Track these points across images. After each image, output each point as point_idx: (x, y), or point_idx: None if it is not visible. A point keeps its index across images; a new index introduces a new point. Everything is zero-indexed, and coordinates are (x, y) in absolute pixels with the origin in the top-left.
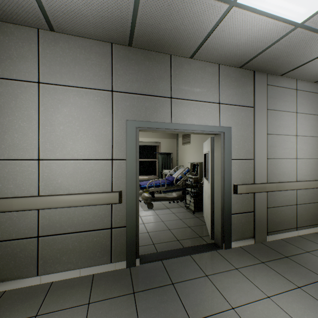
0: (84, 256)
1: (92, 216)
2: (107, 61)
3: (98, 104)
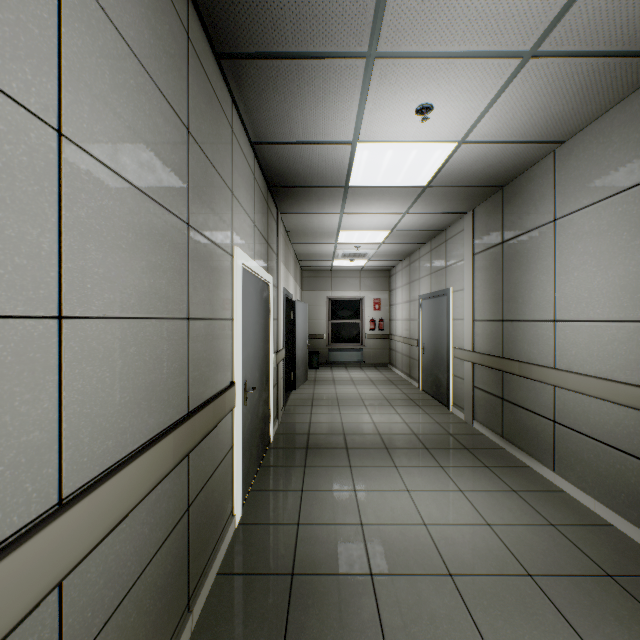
0: (601, 484)
1: (612, 421)
2: (637, 128)
3: (622, 219)
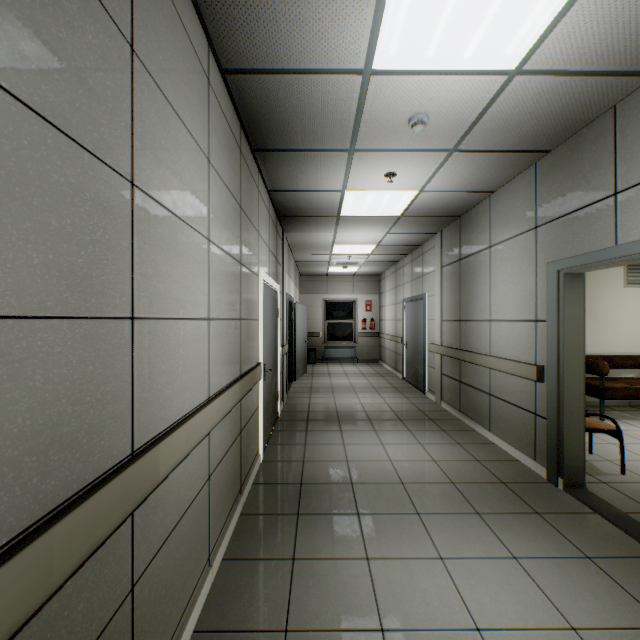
0: (514, 434)
1: (519, 390)
2: (531, 191)
3: (524, 251)
